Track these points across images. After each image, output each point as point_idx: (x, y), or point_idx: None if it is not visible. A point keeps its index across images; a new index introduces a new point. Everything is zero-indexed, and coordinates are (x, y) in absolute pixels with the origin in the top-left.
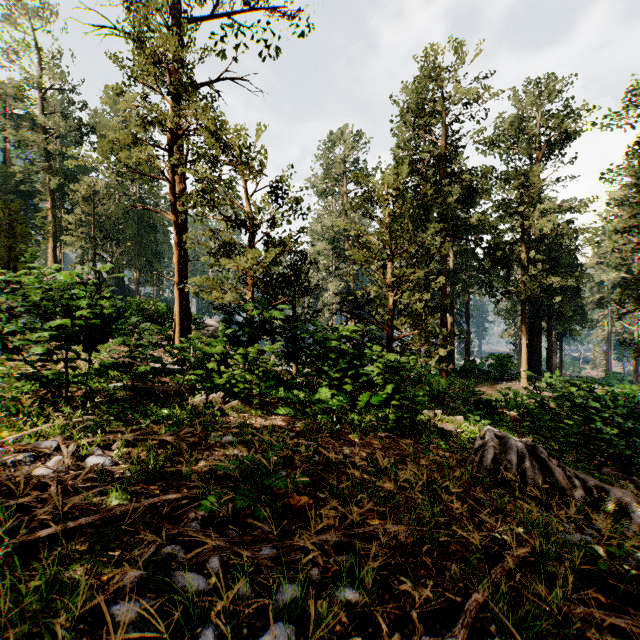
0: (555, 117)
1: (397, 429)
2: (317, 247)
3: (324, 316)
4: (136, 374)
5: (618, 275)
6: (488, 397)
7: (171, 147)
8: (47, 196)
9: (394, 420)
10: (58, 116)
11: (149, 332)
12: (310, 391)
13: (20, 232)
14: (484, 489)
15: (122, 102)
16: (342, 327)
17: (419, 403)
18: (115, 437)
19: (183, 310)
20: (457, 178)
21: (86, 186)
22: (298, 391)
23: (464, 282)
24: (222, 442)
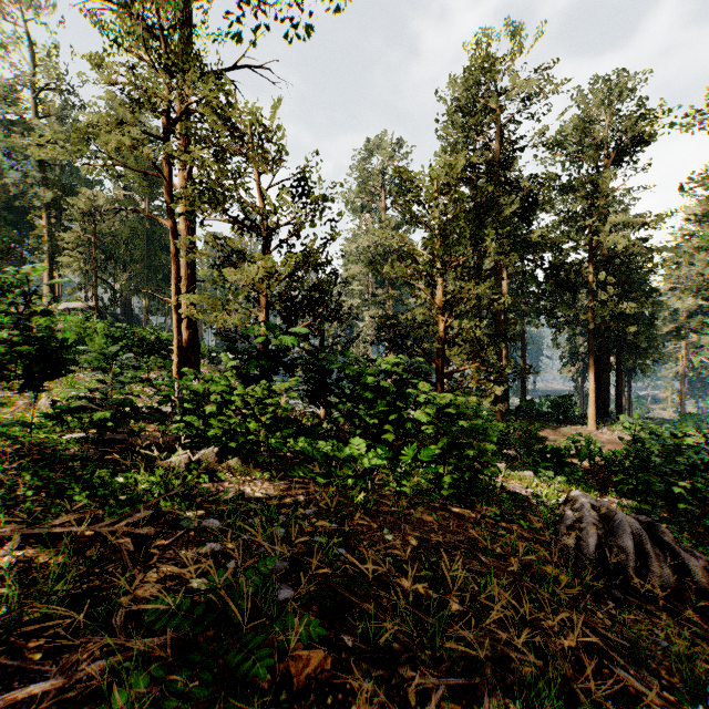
0: (627, 117)
1: (454, 493)
2: (351, 271)
3: (359, 349)
4: (92, 422)
5: (695, 302)
6: (553, 444)
7: (167, 135)
8: (42, 212)
9: (451, 482)
10: (55, 121)
11: (148, 366)
12: (340, 440)
13: (3, 250)
14: (593, 596)
15: (102, 75)
16: (381, 359)
17: (488, 462)
18: (13, 531)
19: (190, 340)
20: (514, 187)
21: (85, 199)
22: (323, 442)
23: (520, 310)
24: (199, 529)
